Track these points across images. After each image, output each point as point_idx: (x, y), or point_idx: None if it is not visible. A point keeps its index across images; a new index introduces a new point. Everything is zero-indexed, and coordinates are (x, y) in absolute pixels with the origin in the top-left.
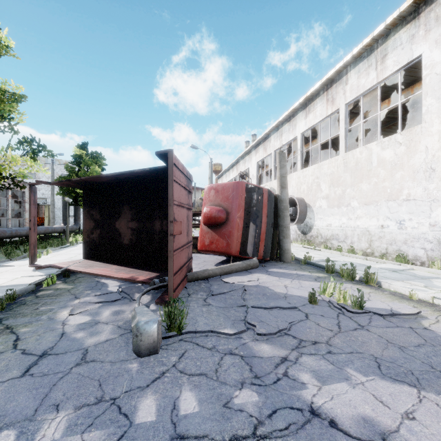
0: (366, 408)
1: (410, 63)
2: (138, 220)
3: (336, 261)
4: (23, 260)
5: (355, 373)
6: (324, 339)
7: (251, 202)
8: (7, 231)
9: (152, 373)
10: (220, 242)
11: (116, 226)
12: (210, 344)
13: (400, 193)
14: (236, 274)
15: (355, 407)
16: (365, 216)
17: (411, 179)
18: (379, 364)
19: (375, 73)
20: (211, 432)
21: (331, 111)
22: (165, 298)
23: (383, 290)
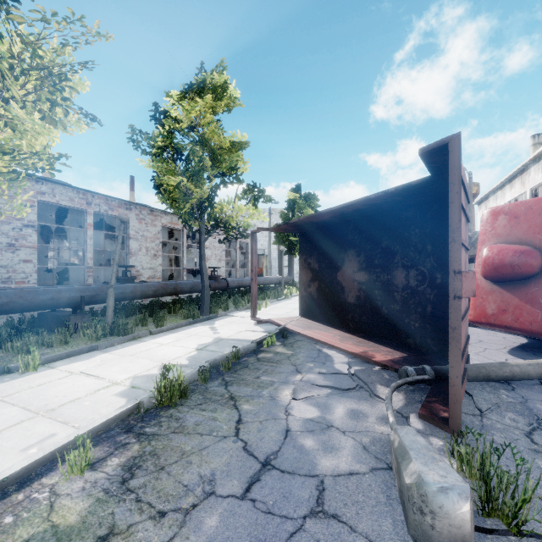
0: None
1: None
2: (369, 270)
3: None
4: (247, 311)
5: None
6: None
7: None
8: (235, 281)
9: None
10: (524, 311)
11: (337, 278)
12: None
13: None
14: None
15: None
16: None
17: None
18: None
19: None
20: None
21: None
22: (435, 409)
23: None
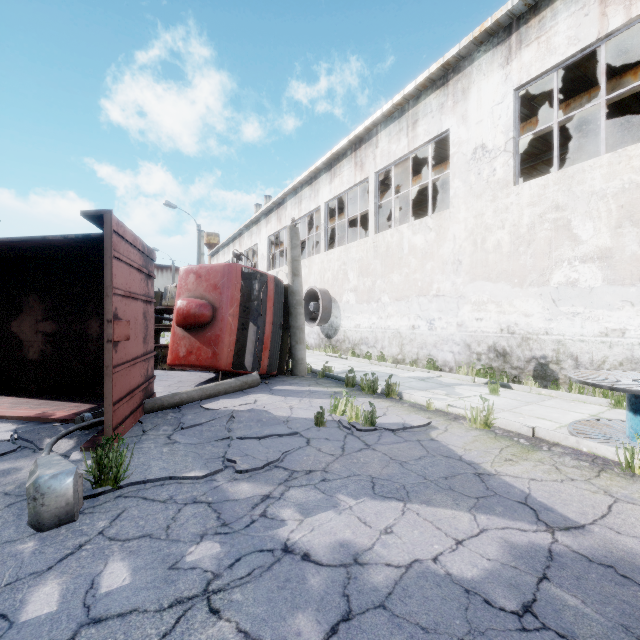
0: (347, 532)
1: (440, 136)
2: (58, 318)
3: (362, 372)
4: None
5: (345, 498)
6: (321, 466)
7: (252, 293)
8: None
9: (61, 549)
10: (202, 351)
11: (12, 329)
12: (165, 495)
13: (431, 287)
14: (225, 397)
15: (336, 534)
16: (396, 315)
17: (441, 271)
18: (374, 484)
19: (407, 140)
20: (144, 603)
21: (360, 179)
22: (99, 440)
23: (403, 402)
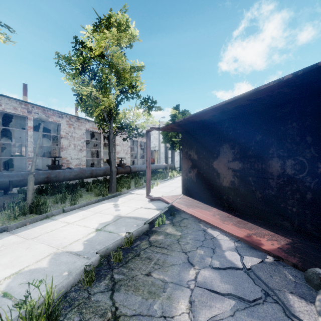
0: None
1: None
2: (243, 159)
3: None
4: (143, 189)
5: None
6: None
7: None
8: (136, 167)
9: None
10: None
11: (213, 166)
12: None
13: None
14: None
15: None
16: None
17: None
18: None
19: None
20: None
21: None
22: None
23: None
